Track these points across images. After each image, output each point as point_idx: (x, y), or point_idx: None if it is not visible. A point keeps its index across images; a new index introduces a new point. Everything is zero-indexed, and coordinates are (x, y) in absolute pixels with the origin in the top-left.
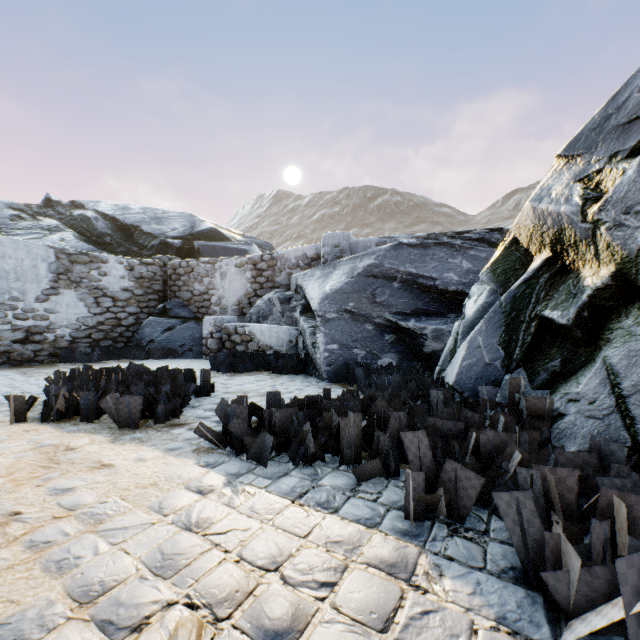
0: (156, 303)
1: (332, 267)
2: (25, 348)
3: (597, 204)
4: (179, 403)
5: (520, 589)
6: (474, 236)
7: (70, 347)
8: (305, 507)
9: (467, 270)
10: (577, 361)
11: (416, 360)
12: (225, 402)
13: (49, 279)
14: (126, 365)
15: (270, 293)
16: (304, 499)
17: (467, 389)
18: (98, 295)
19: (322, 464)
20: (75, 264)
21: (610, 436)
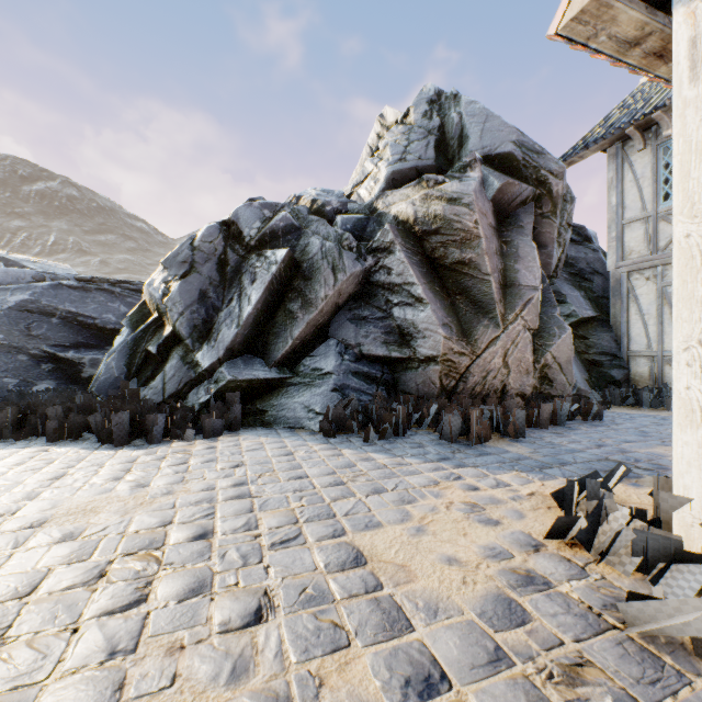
0: None
1: None
2: None
3: (167, 298)
4: None
5: (94, 444)
6: (133, 287)
7: None
8: None
9: (125, 313)
10: (158, 371)
11: (76, 384)
12: None
13: None
14: None
15: None
16: None
17: (103, 393)
18: None
19: None
20: None
21: (159, 399)
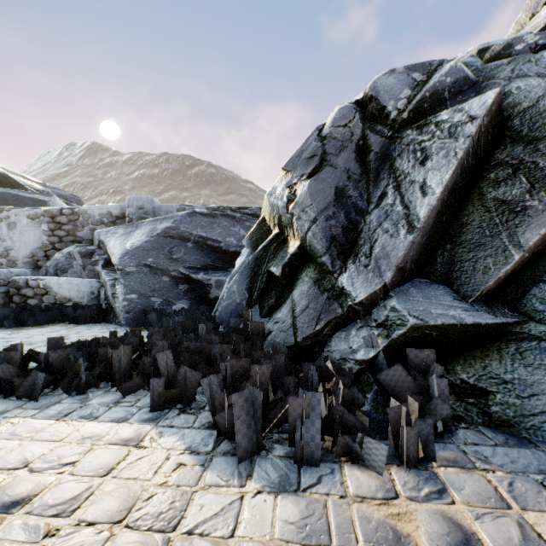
0: None
1: (135, 226)
2: None
3: (293, 204)
4: None
5: (208, 431)
6: (250, 212)
7: None
8: (68, 421)
9: (243, 236)
10: (283, 298)
11: (204, 304)
12: None
13: None
14: None
15: (71, 247)
16: (69, 416)
17: (225, 322)
18: None
19: (96, 390)
20: None
21: (288, 340)
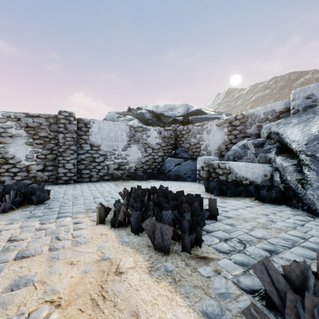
0: (171, 150)
1: (311, 113)
2: (118, 172)
3: None
4: (200, 233)
5: None
6: None
7: (134, 172)
8: None
9: None
10: None
11: None
12: (271, 265)
13: (127, 140)
14: (158, 183)
15: (242, 141)
16: None
17: None
18: (146, 147)
19: None
20: (136, 132)
21: None
